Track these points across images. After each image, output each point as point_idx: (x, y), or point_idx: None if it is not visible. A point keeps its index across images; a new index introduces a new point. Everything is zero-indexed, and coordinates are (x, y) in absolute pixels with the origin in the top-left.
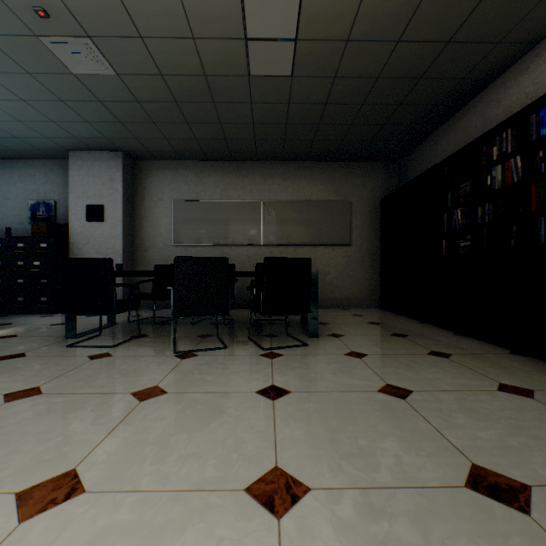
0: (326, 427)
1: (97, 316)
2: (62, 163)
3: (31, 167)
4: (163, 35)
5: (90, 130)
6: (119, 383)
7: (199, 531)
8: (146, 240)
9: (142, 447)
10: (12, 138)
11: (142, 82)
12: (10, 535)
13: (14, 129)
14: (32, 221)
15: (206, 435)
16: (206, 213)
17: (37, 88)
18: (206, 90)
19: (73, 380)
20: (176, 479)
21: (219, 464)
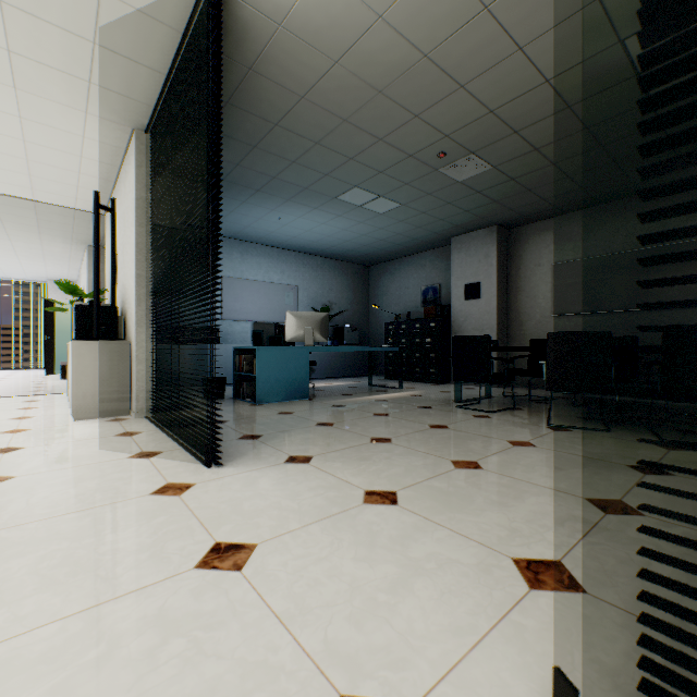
0: (696, 502)
1: (474, 389)
2: (444, 249)
3: (422, 259)
4: (535, 121)
5: (468, 217)
6: (497, 434)
7: (547, 499)
8: (520, 312)
9: (515, 464)
10: (412, 241)
11: (516, 163)
12: (453, 470)
13: (414, 234)
14: (423, 304)
15: (564, 472)
16: (598, 272)
17: (433, 201)
18: (589, 139)
19: (465, 426)
20: (536, 481)
21: (569, 485)
